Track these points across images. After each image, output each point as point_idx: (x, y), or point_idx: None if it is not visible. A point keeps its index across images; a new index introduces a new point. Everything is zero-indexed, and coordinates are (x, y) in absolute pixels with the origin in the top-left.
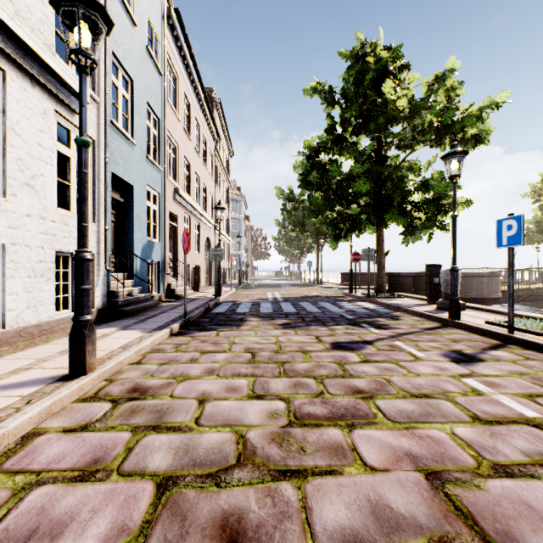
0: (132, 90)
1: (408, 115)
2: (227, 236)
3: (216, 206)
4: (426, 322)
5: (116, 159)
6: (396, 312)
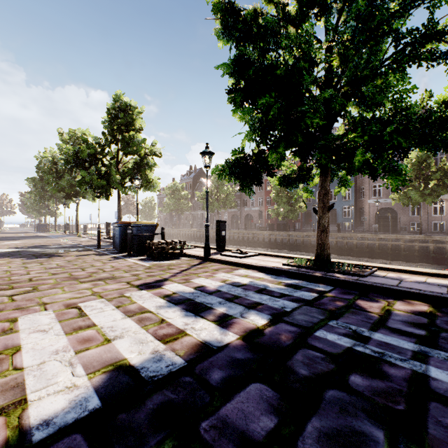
0: None
1: None
2: None
3: None
4: None
5: None
6: None
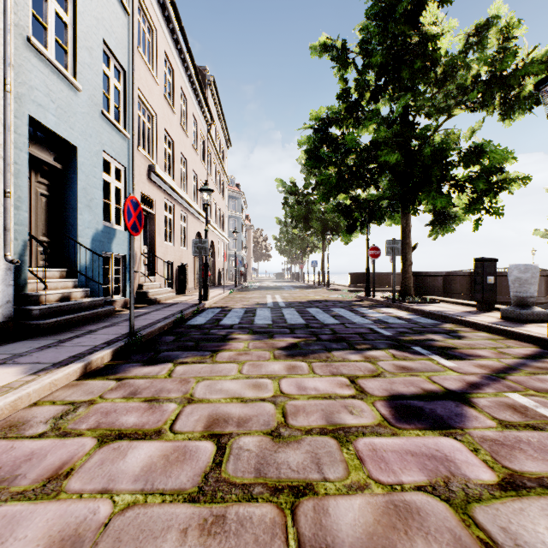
0: (75, 12)
1: (440, 77)
2: (223, 233)
3: (202, 187)
4: (510, 343)
5: (40, 100)
6: (446, 324)
